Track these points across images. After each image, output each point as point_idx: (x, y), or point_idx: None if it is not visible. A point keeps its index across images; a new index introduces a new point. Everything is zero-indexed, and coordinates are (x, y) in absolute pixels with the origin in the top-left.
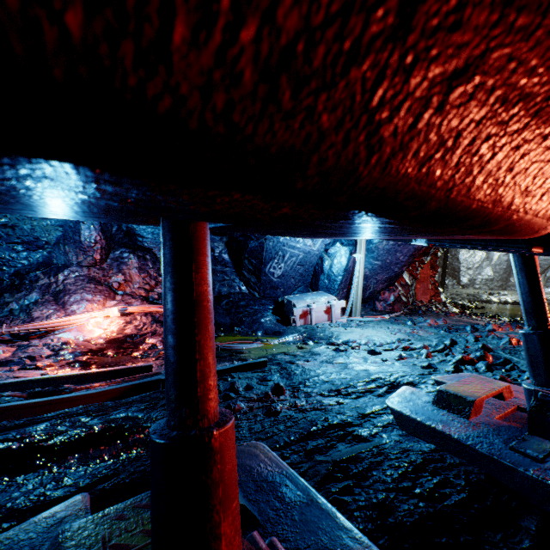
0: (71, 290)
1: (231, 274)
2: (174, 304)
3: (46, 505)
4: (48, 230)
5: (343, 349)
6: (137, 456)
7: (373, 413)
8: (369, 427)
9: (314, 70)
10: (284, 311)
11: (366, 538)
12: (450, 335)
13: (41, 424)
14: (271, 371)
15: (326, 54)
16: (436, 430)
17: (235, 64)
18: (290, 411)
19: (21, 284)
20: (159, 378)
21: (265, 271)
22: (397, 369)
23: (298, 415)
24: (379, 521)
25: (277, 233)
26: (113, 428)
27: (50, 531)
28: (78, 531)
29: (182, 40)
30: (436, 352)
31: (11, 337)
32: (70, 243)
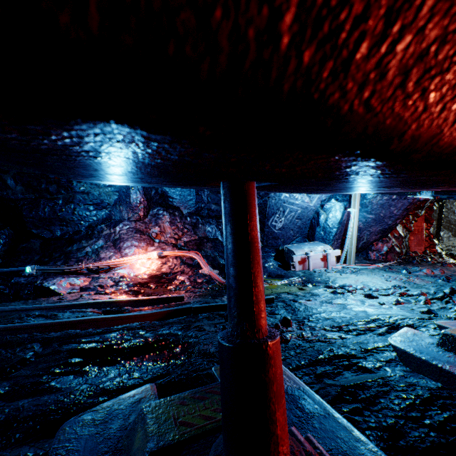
0: (124, 239)
1: None
2: (234, 244)
3: (125, 389)
4: (109, 195)
5: (340, 292)
6: (182, 363)
7: (375, 349)
8: (373, 361)
9: (437, 61)
10: (284, 258)
11: (382, 452)
12: (449, 284)
13: (114, 333)
14: (278, 307)
15: (449, 49)
16: (444, 370)
17: (386, 66)
18: (298, 340)
19: (92, 233)
20: (191, 306)
21: (268, 224)
22: (395, 312)
23: (305, 344)
24: (390, 441)
25: (303, 190)
26: (162, 340)
27: (133, 406)
28: (155, 408)
29: (360, 56)
30: (434, 300)
31: (88, 271)
32: (123, 204)
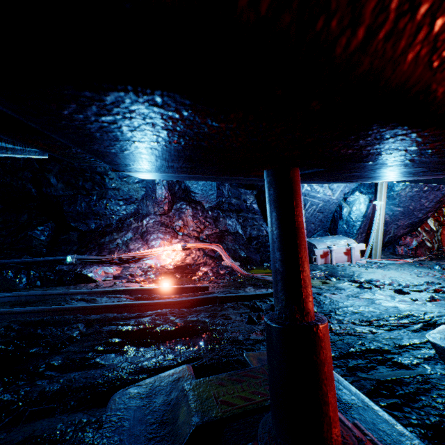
0: (151, 231)
1: (259, 220)
2: (281, 230)
3: (161, 369)
4: (137, 191)
5: (367, 286)
6: (212, 348)
7: (411, 345)
8: (409, 357)
9: None
10: None
11: None
12: None
13: (147, 318)
14: None
15: None
16: None
17: None
18: None
19: (122, 226)
20: (216, 295)
21: None
22: (430, 309)
23: (334, 337)
24: (436, 440)
25: (344, 177)
26: (191, 326)
27: (173, 384)
28: (196, 386)
29: None
30: None
31: (119, 261)
32: (150, 199)
